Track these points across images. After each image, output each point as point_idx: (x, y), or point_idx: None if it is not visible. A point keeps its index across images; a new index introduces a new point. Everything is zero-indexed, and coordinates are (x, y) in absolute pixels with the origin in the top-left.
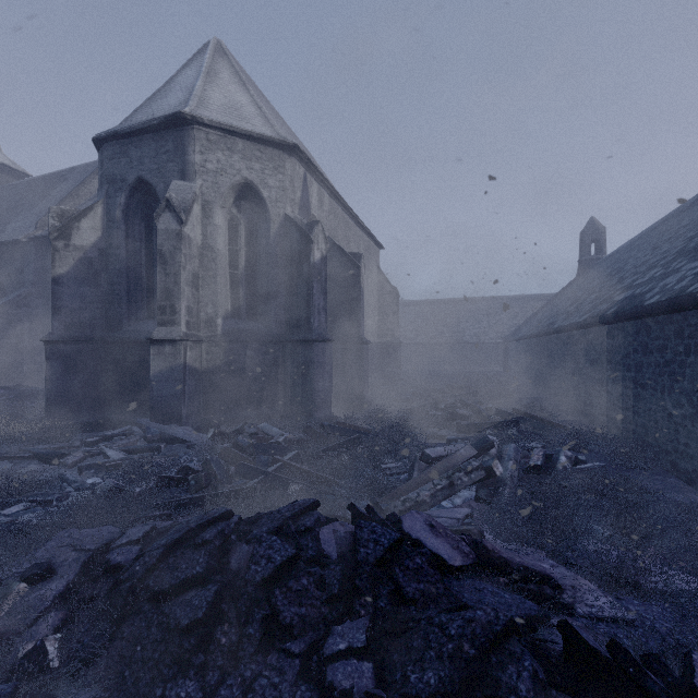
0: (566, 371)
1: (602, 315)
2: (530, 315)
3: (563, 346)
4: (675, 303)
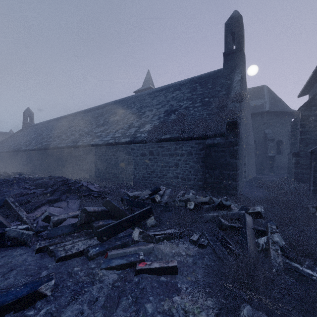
0: (27, 163)
1: (40, 148)
2: None
3: (26, 155)
4: (55, 148)
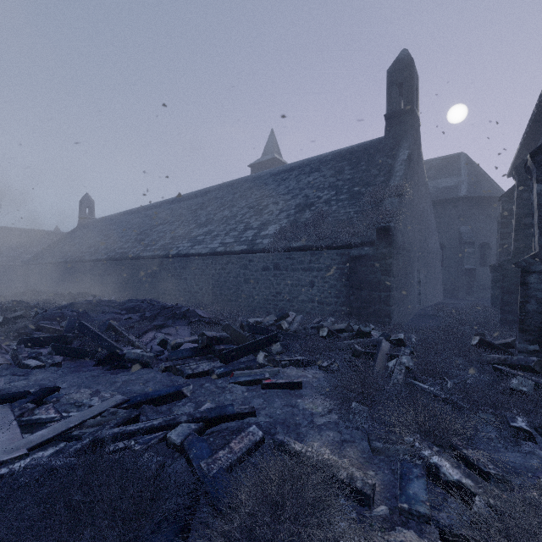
0: (94, 279)
1: (115, 257)
2: (46, 247)
3: (91, 268)
4: (137, 258)
